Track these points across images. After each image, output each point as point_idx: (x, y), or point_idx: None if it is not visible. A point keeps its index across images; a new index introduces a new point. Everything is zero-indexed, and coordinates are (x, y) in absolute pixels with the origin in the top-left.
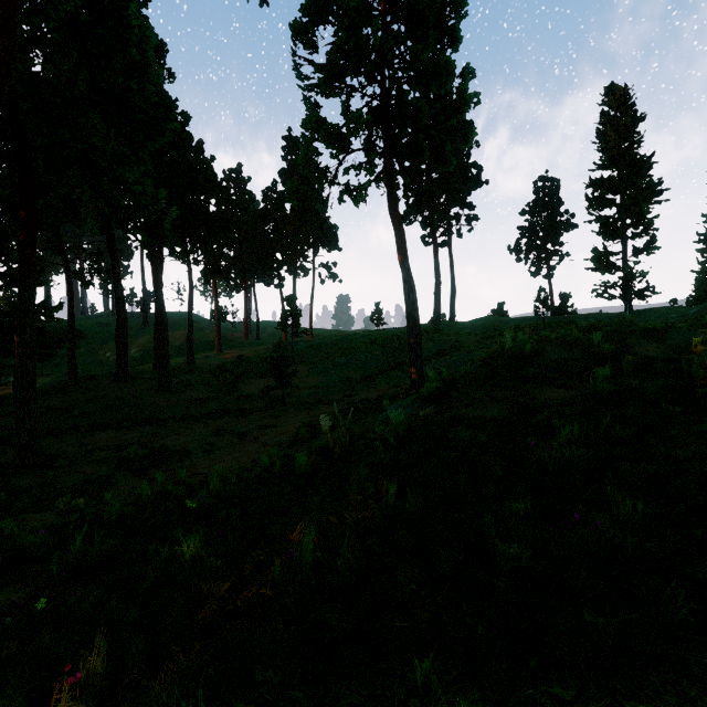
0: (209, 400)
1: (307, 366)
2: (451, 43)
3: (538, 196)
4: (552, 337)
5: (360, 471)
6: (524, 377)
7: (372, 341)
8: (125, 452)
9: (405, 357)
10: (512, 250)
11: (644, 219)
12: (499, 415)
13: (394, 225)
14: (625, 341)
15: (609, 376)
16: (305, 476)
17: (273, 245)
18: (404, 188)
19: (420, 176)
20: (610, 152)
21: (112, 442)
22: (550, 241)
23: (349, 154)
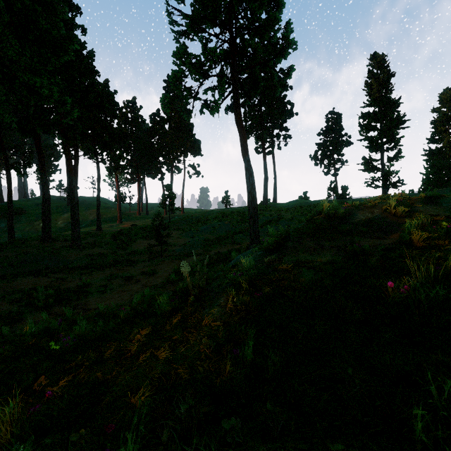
0: (108, 254)
1: (179, 231)
2: (277, 6)
3: (328, 124)
4: (357, 203)
5: (214, 311)
6: (341, 231)
7: (223, 215)
8: (34, 293)
9: (245, 225)
10: (312, 158)
11: (395, 138)
12: (333, 259)
13: (239, 130)
14: (413, 205)
15: (419, 226)
16: (165, 315)
17: (157, 151)
18: (244, 115)
19: (254, 107)
20: (374, 96)
21: (29, 285)
22: (336, 152)
23: (207, 78)
